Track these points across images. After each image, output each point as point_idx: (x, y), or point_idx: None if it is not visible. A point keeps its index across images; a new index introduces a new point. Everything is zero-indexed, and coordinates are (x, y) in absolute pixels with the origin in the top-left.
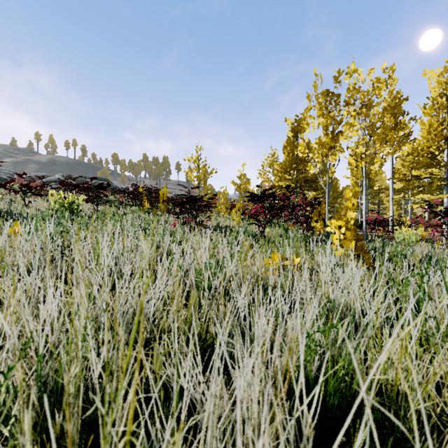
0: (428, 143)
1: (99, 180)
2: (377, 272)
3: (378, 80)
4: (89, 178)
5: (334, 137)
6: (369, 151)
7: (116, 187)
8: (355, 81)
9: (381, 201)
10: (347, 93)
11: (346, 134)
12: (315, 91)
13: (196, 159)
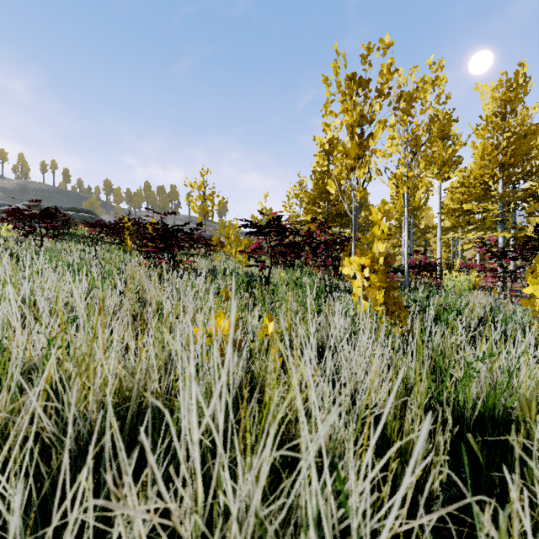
0: (481, 171)
1: (80, 212)
2: (415, 351)
3: (423, 78)
4: (65, 209)
5: (363, 142)
6: (413, 173)
7: (102, 222)
8: (390, 61)
9: (427, 242)
10: (380, 78)
11: (379, 137)
12: (336, 74)
13: (201, 184)
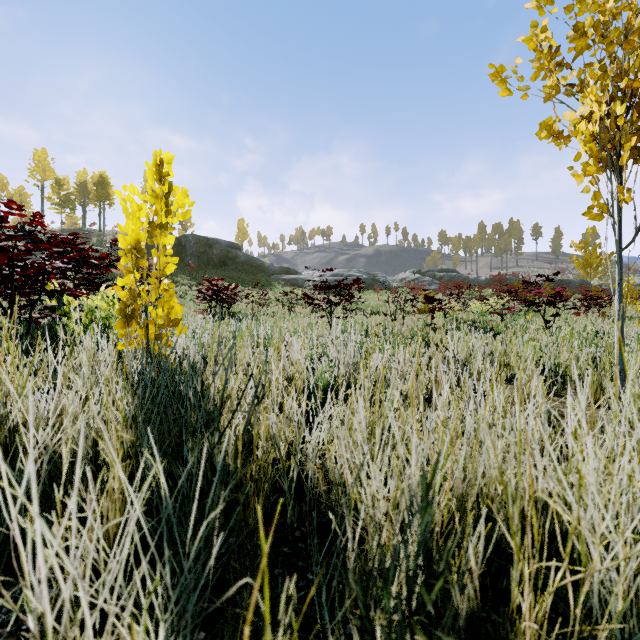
0: None
1: (447, 272)
2: None
3: None
4: (436, 271)
5: None
6: None
7: (466, 278)
8: None
9: None
10: None
11: None
12: None
13: (585, 244)
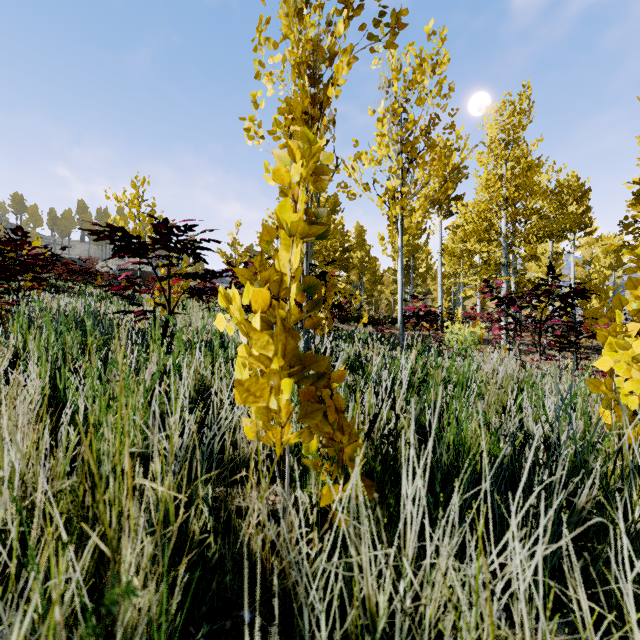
0: (485, 204)
1: None
2: None
3: (420, 53)
4: None
5: (320, 94)
6: (408, 187)
7: None
8: None
9: (428, 290)
10: None
11: (343, 80)
12: None
13: (133, 199)
